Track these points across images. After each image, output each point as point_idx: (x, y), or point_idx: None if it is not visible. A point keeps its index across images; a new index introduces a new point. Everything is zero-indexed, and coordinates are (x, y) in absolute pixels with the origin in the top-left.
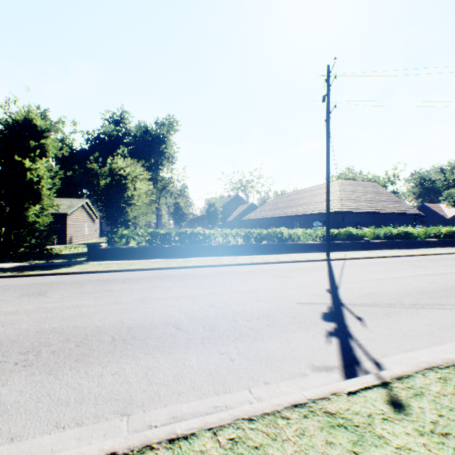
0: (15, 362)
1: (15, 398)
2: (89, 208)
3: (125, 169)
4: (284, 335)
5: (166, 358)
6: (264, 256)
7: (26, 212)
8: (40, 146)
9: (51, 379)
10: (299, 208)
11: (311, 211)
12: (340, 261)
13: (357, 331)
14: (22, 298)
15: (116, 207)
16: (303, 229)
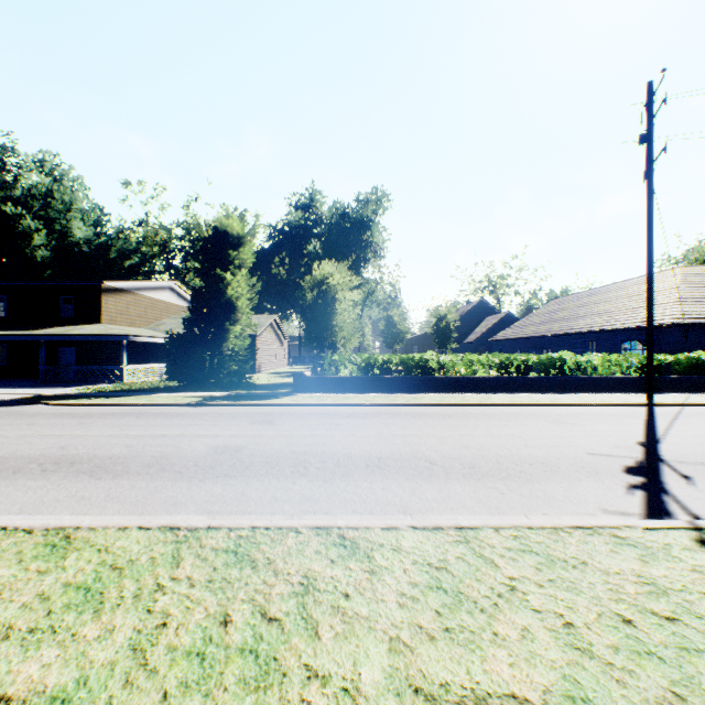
0: (291, 471)
1: (310, 493)
2: (277, 327)
3: (334, 276)
4: (566, 482)
5: (428, 484)
6: (533, 395)
7: (228, 334)
8: (239, 255)
9: (329, 485)
10: (596, 319)
11: (619, 324)
12: (674, 407)
13: (678, 488)
14: (255, 425)
15: (324, 325)
16: (603, 354)
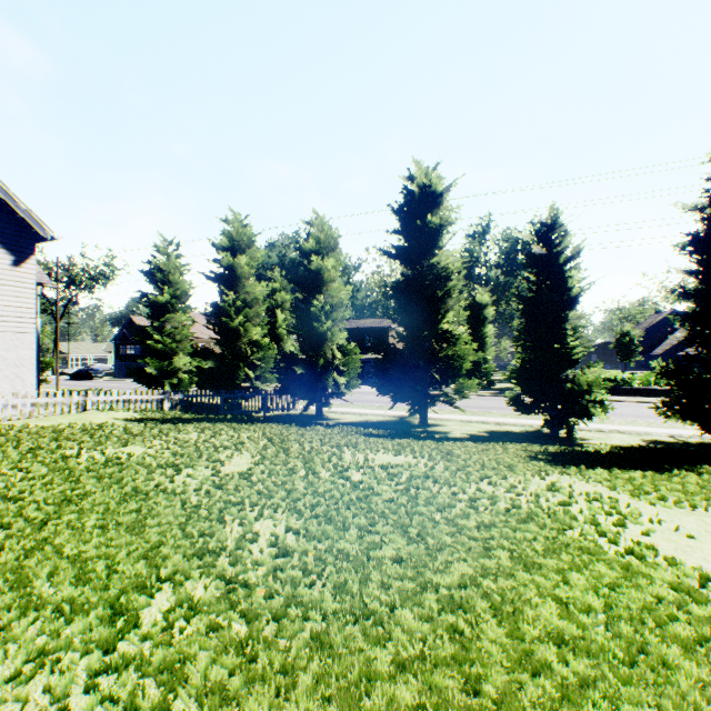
0: None
1: None
2: None
3: None
4: None
5: (620, 417)
6: None
7: (485, 360)
8: (486, 315)
9: None
10: None
11: None
12: None
13: None
14: None
15: None
16: None
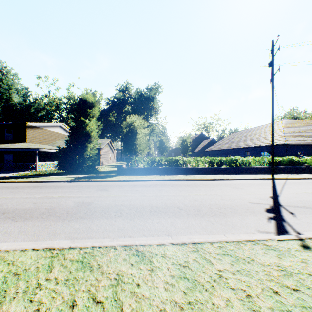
0: (114, 215)
1: (123, 226)
2: (110, 144)
3: (136, 122)
4: (241, 217)
5: (179, 220)
6: (224, 175)
7: (87, 148)
8: (92, 111)
9: (132, 221)
10: (250, 142)
11: (259, 144)
12: (283, 180)
13: (289, 219)
14: (98, 191)
15: (131, 144)
16: (253, 157)
